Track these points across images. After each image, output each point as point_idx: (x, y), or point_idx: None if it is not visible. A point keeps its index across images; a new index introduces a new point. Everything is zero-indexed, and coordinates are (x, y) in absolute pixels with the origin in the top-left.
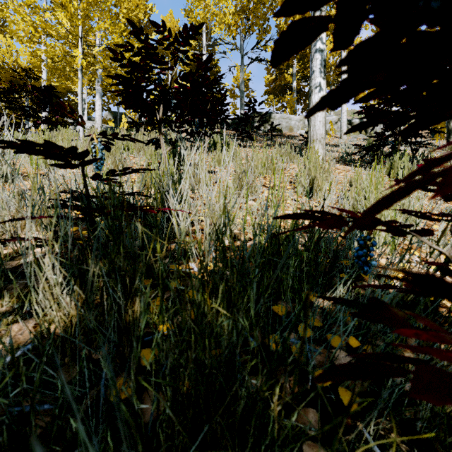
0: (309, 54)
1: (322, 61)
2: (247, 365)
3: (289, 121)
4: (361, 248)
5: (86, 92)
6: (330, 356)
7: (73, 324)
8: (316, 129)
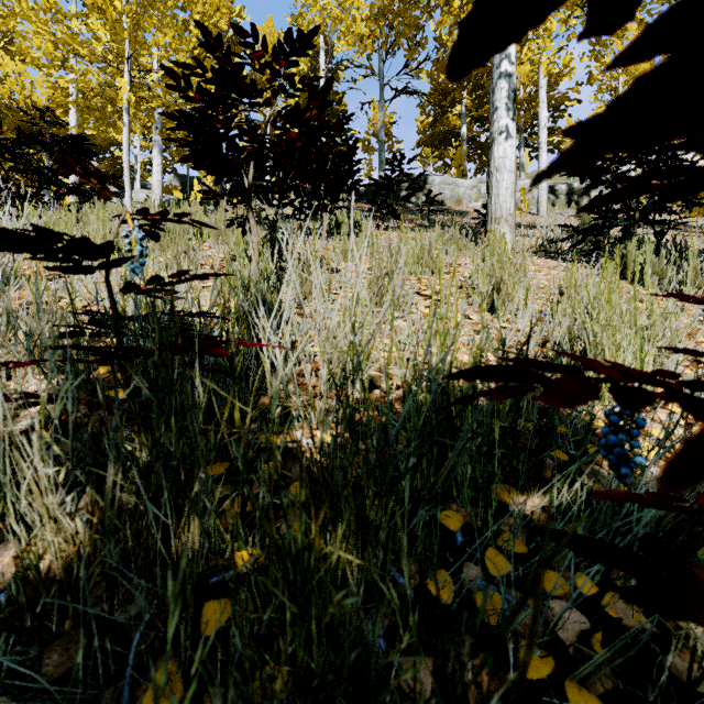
0: (487, 82)
1: (510, 91)
2: (396, 647)
3: (455, 188)
4: (613, 431)
5: (139, 145)
6: (546, 614)
7: (84, 551)
8: (500, 201)
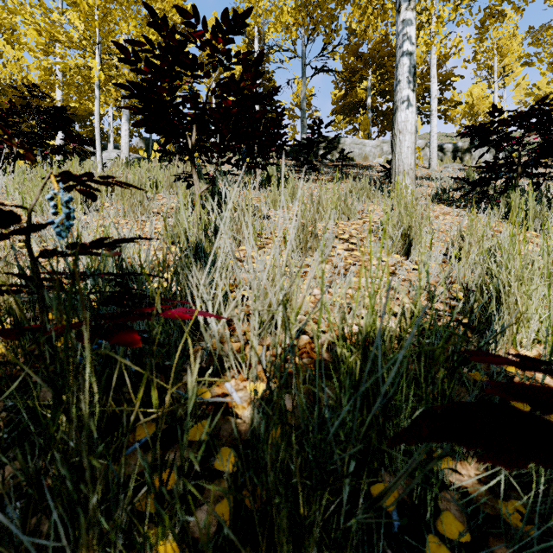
0: (388, 62)
1: (411, 67)
2: None
3: (362, 147)
4: None
5: (112, 115)
6: None
7: None
8: (402, 158)
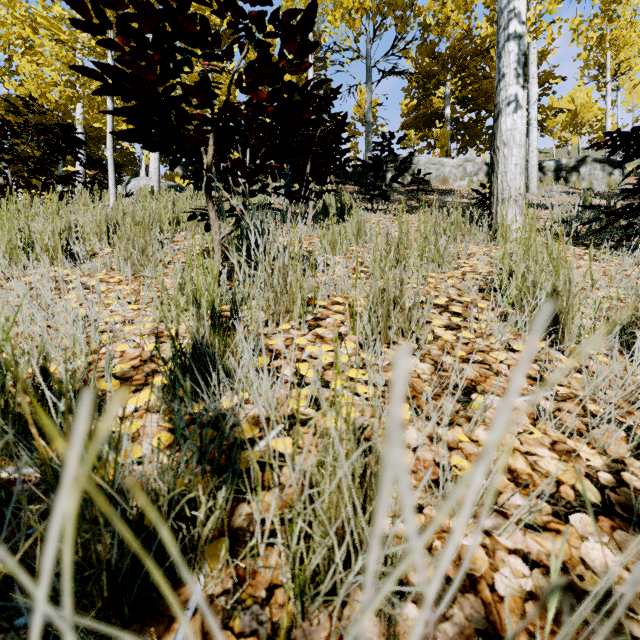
0: (472, 63)
1: (520, 55)
2: None
3: (441, 167)
4: None
5: None
6: None
7: None
8: (508, 179)
